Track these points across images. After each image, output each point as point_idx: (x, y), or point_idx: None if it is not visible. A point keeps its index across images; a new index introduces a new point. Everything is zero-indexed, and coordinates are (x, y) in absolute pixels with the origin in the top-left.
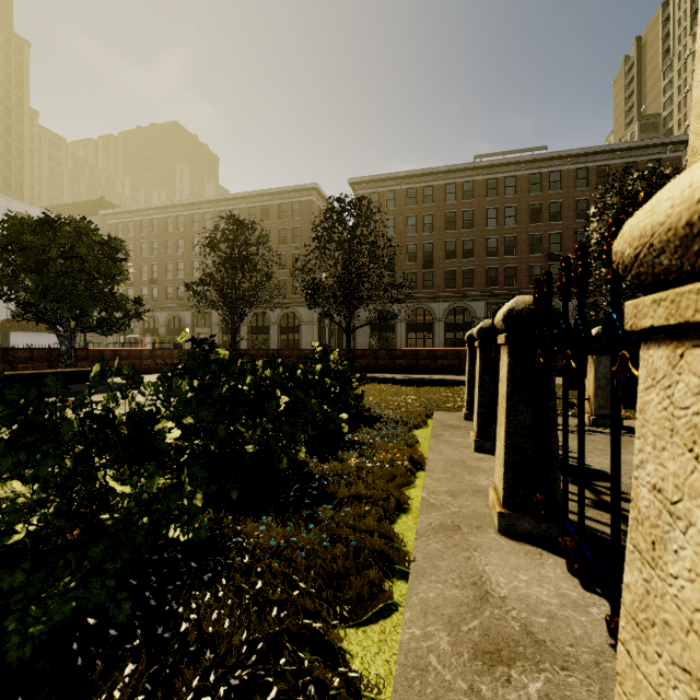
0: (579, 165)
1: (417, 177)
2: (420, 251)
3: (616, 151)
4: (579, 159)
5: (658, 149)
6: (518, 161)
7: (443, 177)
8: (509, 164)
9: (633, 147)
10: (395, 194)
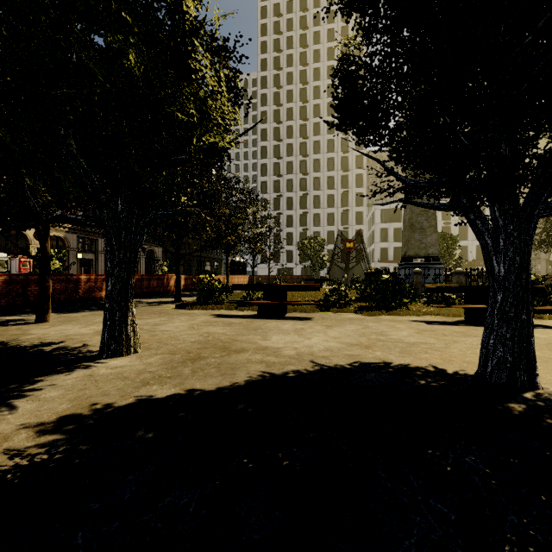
0: None
1: None
2: None
3: None
4: None
5: None
6: None
7: None
8: None
9: None
10: None
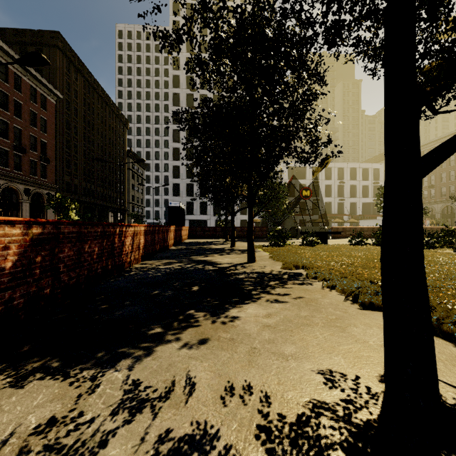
0: None
1: None
2: None
3: None
4: None
5: None
6: None
7: None
8: None
9: None
10: None
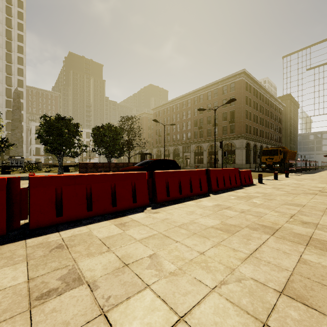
0: (208, 91)
1: (165, 104)
2: (167, 129)
3: (218, 83)
4: (207, 88)
5: (233, 78)
6: (189, 94)
7: (172, 103)
8: (187, 95)
9: (223, 80)
10: (161, 111)
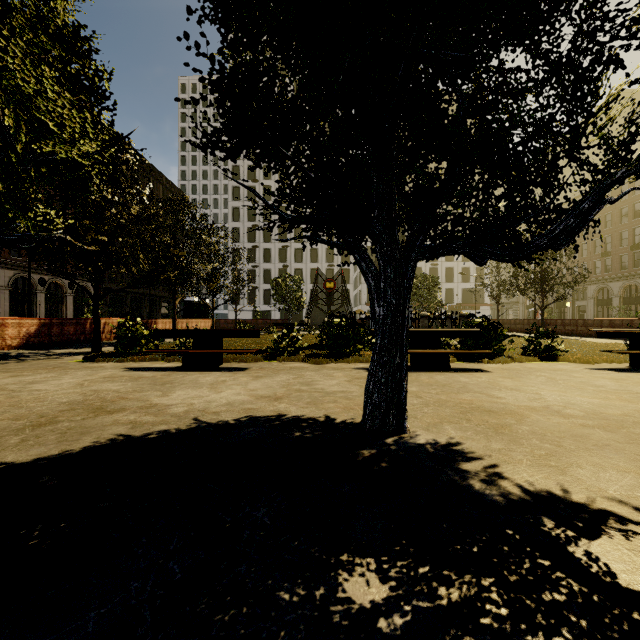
0: None
1: None
2: None
3: None
4: None
5: None
6: None
7: None
8: None
9: None
10: None
